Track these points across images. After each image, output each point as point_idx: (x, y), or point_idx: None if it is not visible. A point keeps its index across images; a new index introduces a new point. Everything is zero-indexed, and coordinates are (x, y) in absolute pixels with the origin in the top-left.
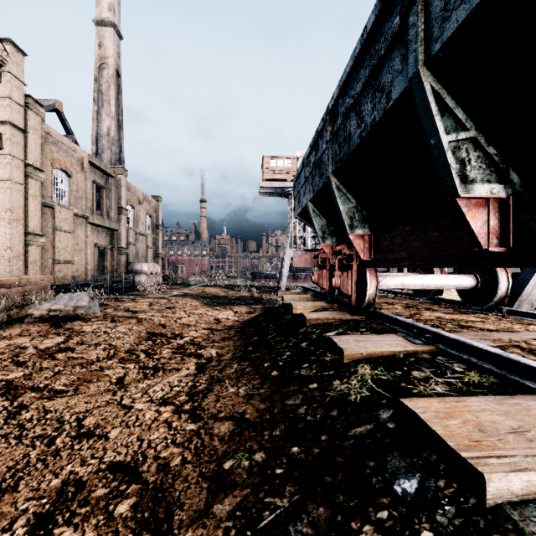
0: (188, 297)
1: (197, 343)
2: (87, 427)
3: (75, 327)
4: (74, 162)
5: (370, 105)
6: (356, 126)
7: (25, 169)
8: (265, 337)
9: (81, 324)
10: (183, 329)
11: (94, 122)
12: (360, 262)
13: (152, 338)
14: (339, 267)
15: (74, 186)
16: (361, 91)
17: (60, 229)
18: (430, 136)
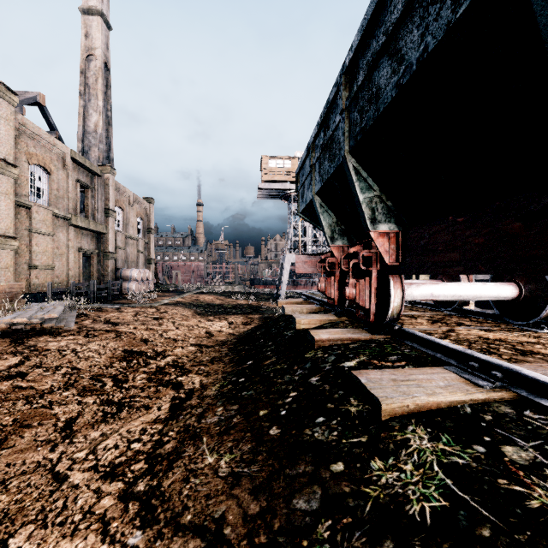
0: (180, 306)
1: (180, 366)
2: None
3: (40, 343)
4: (54, 158)
5: (417, 32)
6: (389, 74)
7: None
8: (262, 362)
9: (48, 340)
10: (168, 345)
11: (80, 118)
12: (382, 267)
13: (127, 358)
14: (352, 273)
15: (54, 184)
16: (400, 19)
17: (38, 232)
18: None
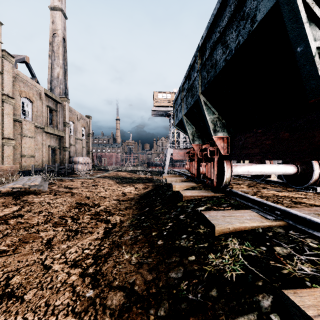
0: (107, 178)
1: (108, 211)
2: (12, 286)
3: (29, 199)
4: (35, 93)
5: (235, 33)
6: (221, 54)
7: (2, 97)
8: (154, 208)
9: (33, 197)
10: (101, 200)
11: (49, 70)
12: (220, 156)
13: (78, 207)
14: (204, 159)
15: (35, 108)
16: (226, 25)
17: (25, 136)
18: (297, 45)
